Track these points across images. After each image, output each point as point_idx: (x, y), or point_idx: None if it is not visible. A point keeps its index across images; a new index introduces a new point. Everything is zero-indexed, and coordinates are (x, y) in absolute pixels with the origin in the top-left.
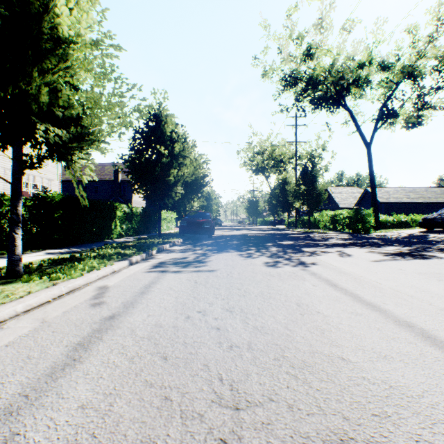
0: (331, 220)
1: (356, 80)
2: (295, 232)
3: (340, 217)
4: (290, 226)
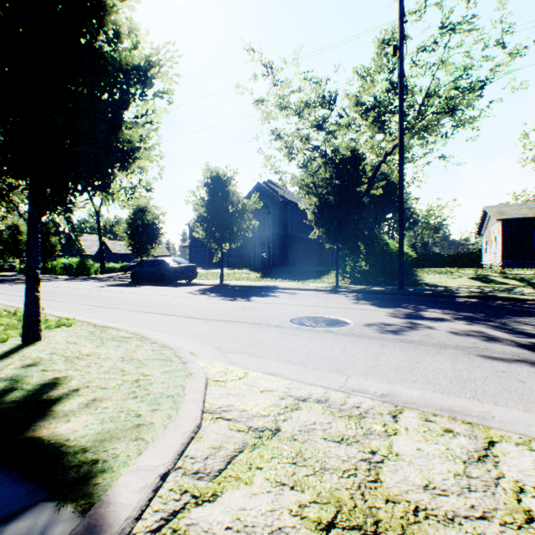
0: (66, 267)
1: None
2: None
3: (73, 265)
4: (24, 273)
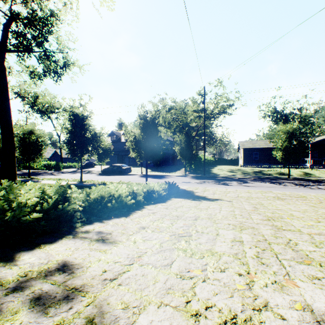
0: (45, 166)
1: (57, 117)
2: (31, 171)
3: (51, 165)
4: None
